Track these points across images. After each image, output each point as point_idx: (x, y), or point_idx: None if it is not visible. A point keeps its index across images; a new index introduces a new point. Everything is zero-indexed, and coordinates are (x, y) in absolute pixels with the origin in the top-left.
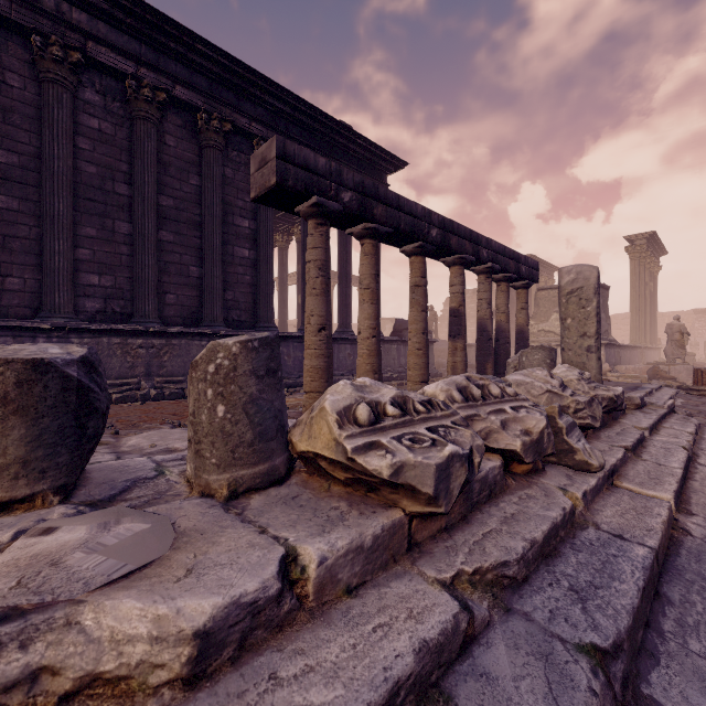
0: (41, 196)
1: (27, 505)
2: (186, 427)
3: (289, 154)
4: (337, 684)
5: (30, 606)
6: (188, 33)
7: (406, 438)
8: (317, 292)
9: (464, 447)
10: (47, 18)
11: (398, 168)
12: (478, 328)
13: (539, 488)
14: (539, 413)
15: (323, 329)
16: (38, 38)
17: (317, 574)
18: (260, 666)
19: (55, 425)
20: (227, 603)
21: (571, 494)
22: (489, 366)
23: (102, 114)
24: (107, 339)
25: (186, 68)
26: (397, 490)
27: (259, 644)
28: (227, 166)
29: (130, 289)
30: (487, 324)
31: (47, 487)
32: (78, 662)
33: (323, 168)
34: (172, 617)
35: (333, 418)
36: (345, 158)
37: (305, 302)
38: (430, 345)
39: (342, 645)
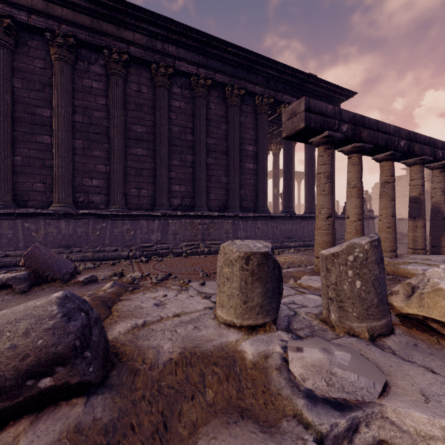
0: (155, 147)
1: (262, 329)
2: None
3: (311, 107)
4: None
5: (353, 401)
6: (223, 43)
7: None
8: (325, 193)
9: None
10: (159, 54)
11: (349, 97)
12: (432, 210)
13: None
14: None
15: (330, 216)
16: (155, 65)
17: None
18: None
19: (271, 287)
20: None
21: None
22: (443, 239)
23: (180, 98)
24: (184, 220)
25: (221, 63)
26: None
27: None
28: (241, 115)
29: (193, 192)
30: (441, 207)
31: (269, 319)
32: (402, 442)
33: (330, 111)
34: None
35: None
36: (312, 97)
37: (285, 194)
38: (372, 220)
39: None
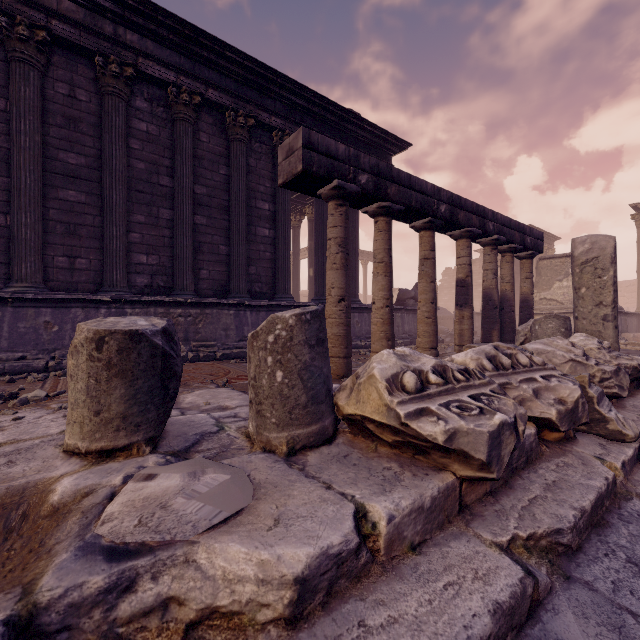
0: (102, 190)
1: (125, 453)
2: (230, 387)
3: (313, 143)
4: (422, 637)
5: (154, 543)
6: (218, 43)
7: (453, 405)
8: (337, 267)
9: (509, 415)
10: (108, 41)
11: (402, 149)
12: (483, 297)
13: (575, 456)
14: (572, 382)
15: (343, 300)
16: (100, 58)
17: (387, 530)
18: (348, 613)
19: (146, 386)
20: (318, 554)
21: (610, 464)
22: (494, 334)
23: (149, 118)
24: (154, 309)
25: (217, 74)
26: (449, 454)
27: (343, 592)
28: (251, 156)
29: (171, 266)
30: (492, 294)
31: (141, 438)
32: (199, 595)
33: (343, 154)
34: (274, 562)
35: (383, 385)
36: (354, 143)
37: (317, 275)
38: None
39: (418, 600)
